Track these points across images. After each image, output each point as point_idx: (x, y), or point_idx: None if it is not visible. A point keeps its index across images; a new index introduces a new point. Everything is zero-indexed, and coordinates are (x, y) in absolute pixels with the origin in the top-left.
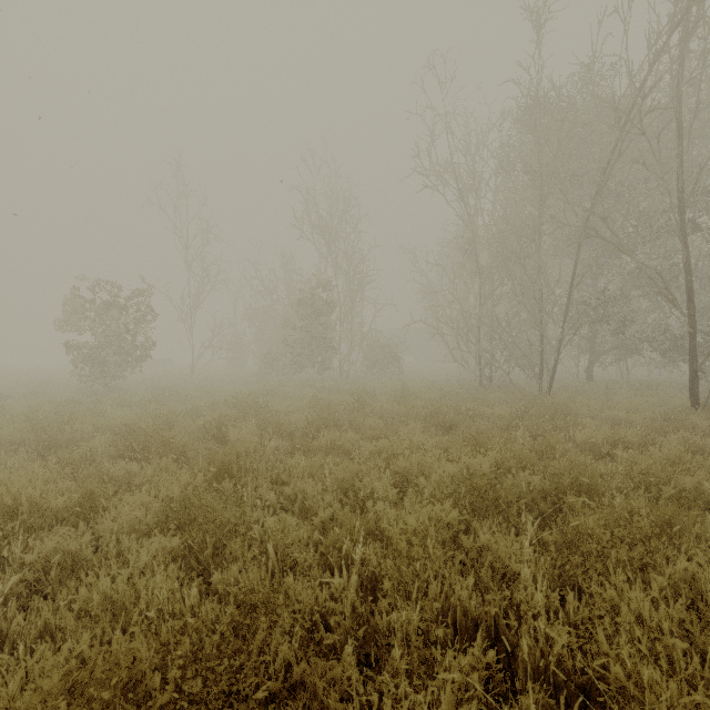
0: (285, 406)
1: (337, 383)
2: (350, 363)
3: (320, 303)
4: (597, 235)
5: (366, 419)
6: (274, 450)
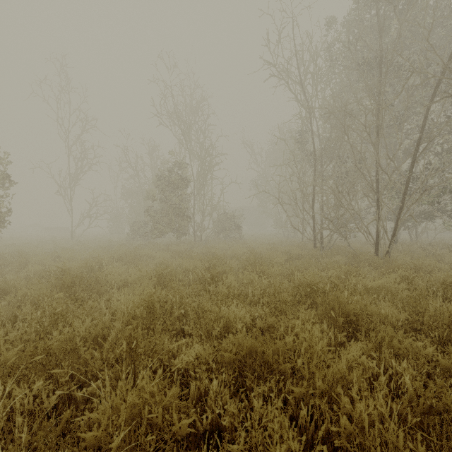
0: (122, 277)
1: (191, 246)
2: (202, 229)
3: (176, 178)
4: None
5: (221, 308)
6: (6, 426)
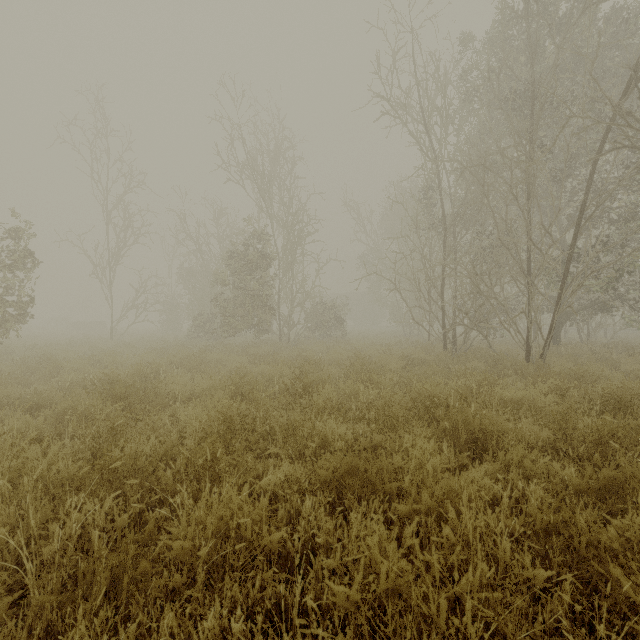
0: (188, 387)
1: (276, 348)
2: (290, 325)
3: (254, 254)
4: (631, 145)
5: (316, 423)
6: (78, 543)
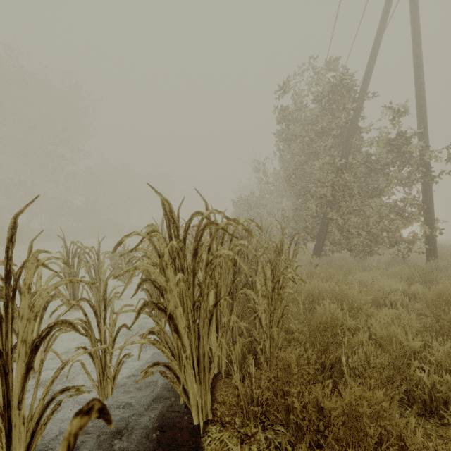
0: None
1: None
2: None
3: None
4: None
5: None
6: None
